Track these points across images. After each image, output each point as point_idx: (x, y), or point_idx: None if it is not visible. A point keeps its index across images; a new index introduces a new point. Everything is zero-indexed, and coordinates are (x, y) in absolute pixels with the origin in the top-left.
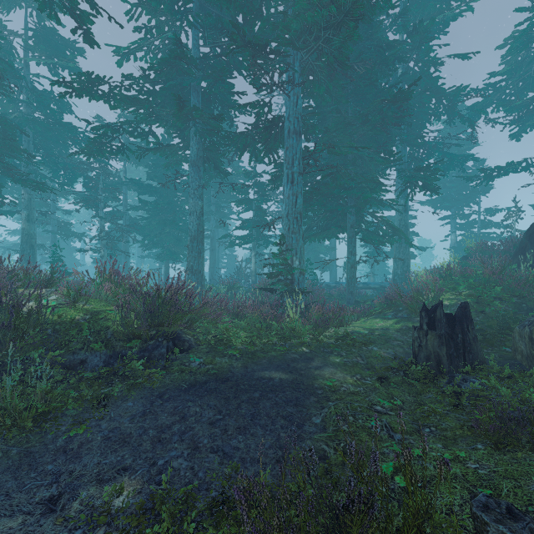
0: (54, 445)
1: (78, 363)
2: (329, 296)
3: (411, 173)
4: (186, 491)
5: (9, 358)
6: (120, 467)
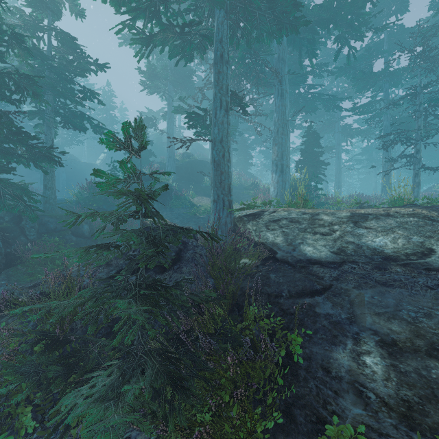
0: None
1: None
2: None
3: None
4: None
5: None
6: None
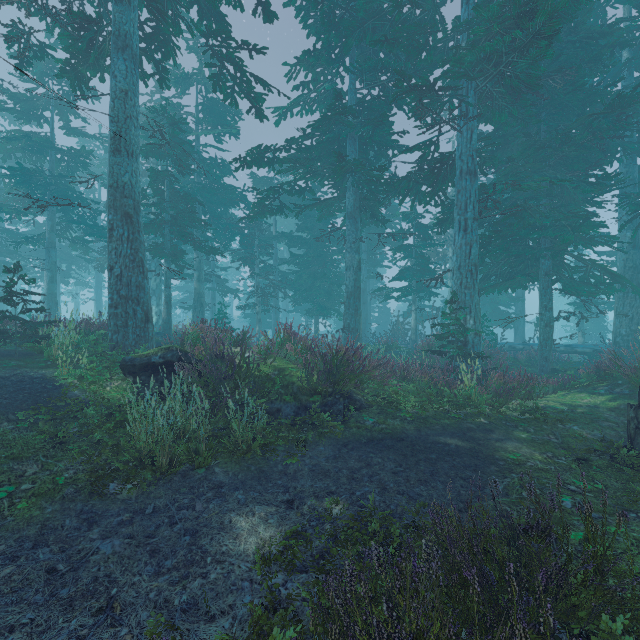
0: (277, 469)
1: (275, 411)
2: (513, 361)
3: None
4: (383, 515)
5: (245, 400)
6: (328, 491)
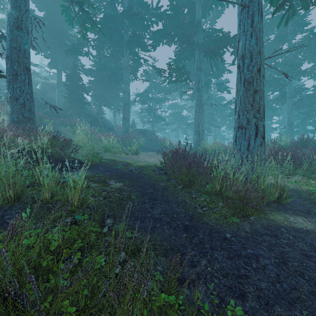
0: None
1: None
2: None
3: None
4: None
5: None
6: None
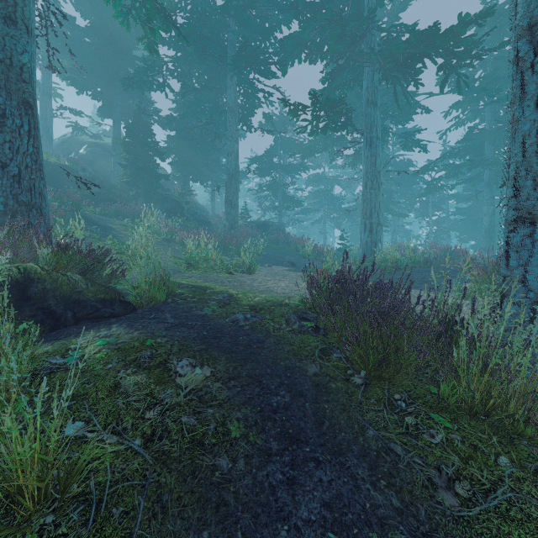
0: None
1: None
2: None
3: None
4: None
5: None
6: None
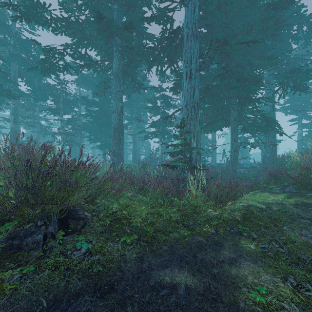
0: None
1: None
2: (215, 173)
3: (286, 74)
4: None
5: None
6: None
